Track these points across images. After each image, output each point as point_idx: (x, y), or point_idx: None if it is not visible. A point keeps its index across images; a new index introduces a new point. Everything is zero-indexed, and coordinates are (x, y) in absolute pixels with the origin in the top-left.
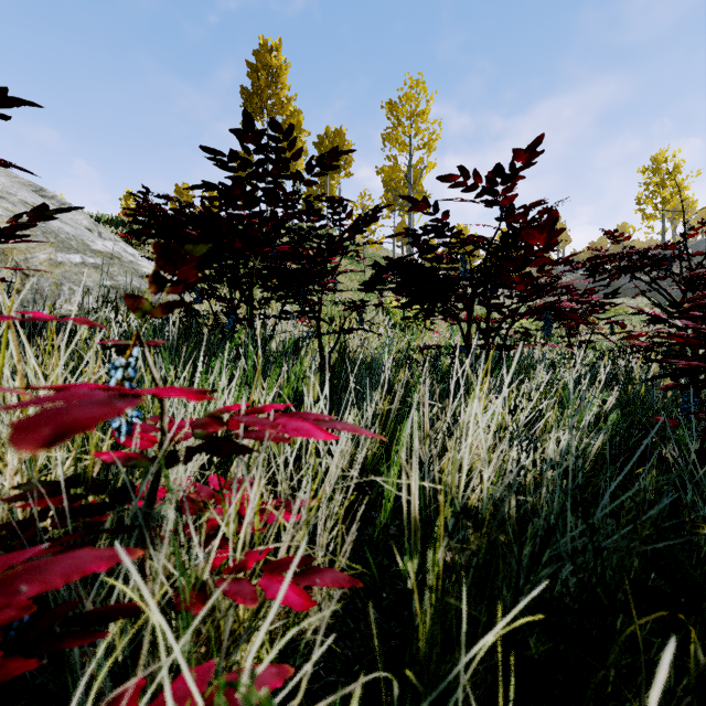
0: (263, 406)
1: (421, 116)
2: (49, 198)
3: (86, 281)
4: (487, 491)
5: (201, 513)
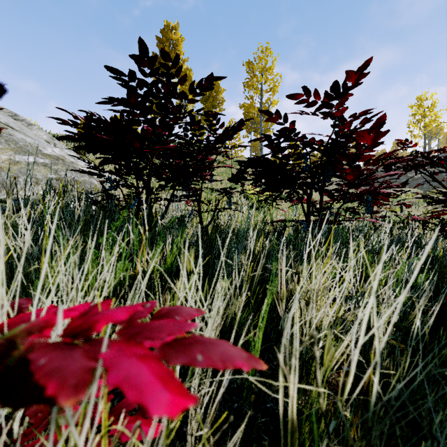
0: (95, 318)
1: (269, 70)
2: (20, 120)
3: (37, 175)
4: (375, 395)
5: (50, 418)
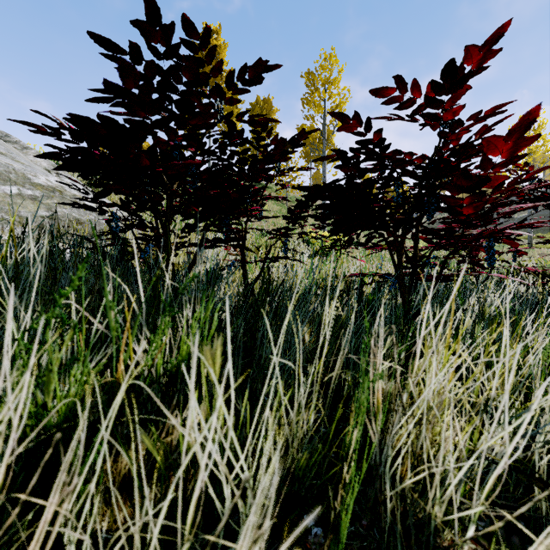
0: None
1: (334, 83)
2: (12, 142)
3: (20, 212)
4: None
5: None
